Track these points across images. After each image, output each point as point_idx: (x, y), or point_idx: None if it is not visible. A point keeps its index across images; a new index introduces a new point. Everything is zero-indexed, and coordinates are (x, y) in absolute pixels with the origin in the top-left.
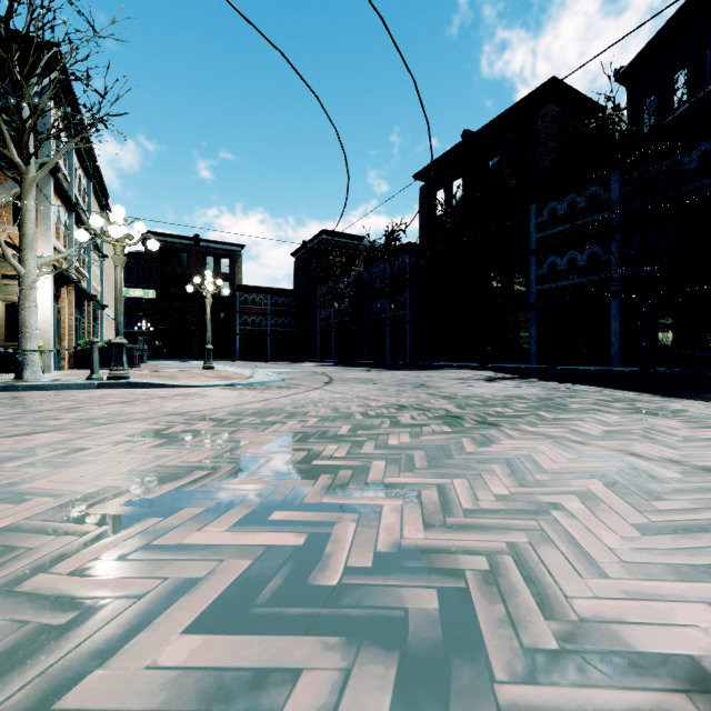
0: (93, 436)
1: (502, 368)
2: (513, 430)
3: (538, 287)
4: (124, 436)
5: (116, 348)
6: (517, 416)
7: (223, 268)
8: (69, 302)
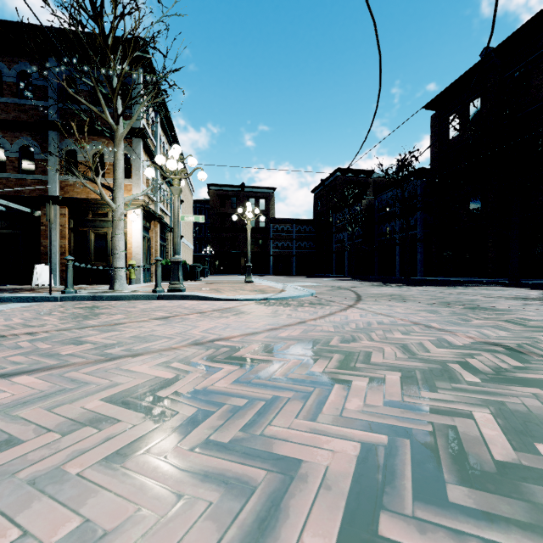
0: (72, 389)
1: (542, 285)
2: None
3: None
4: (107, 396)
5: (173, 265)
6: None
7: (261, 206)
8: (155, 233)
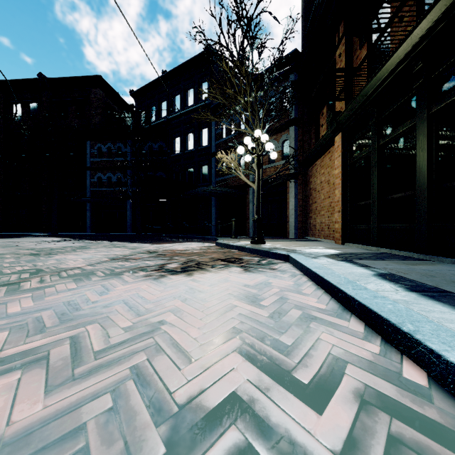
0: None
1: (68, 235)
2: (62, 254)
3: (91, 189)
4: None
5: None
6: (66, 251)
7: None
8: None
